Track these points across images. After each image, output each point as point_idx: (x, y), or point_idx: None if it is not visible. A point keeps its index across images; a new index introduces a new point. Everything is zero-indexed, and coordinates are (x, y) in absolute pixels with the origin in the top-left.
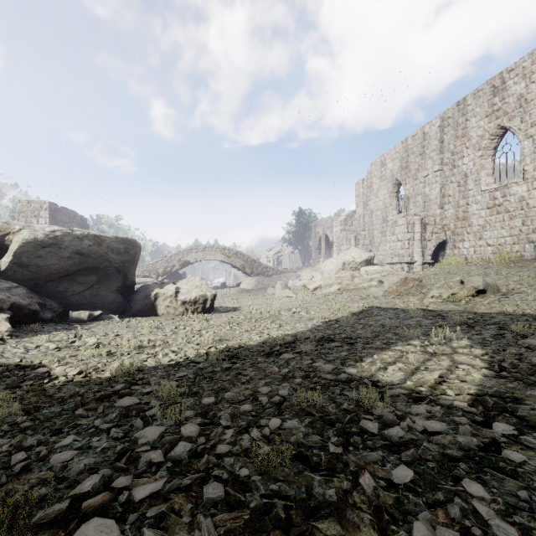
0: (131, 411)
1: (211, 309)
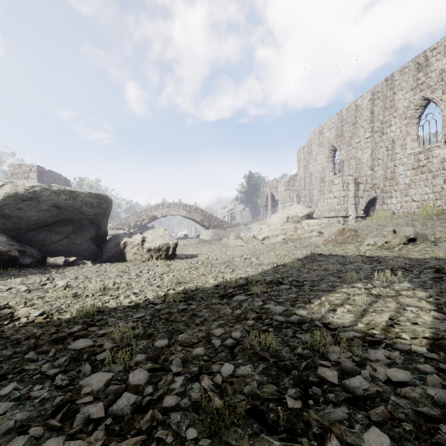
0: (83, 354)
1: (173, 256)
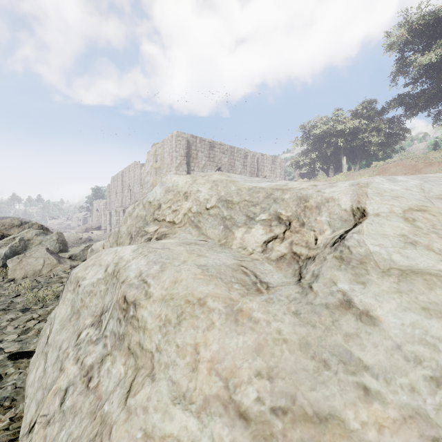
0: None
1: None
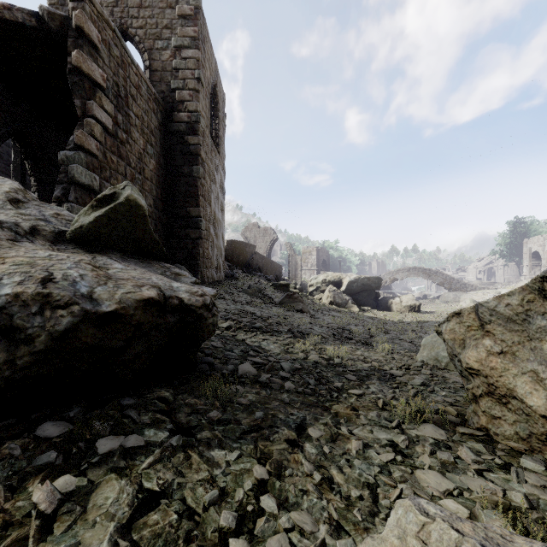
0: (407, 324)
1: (418, 311)
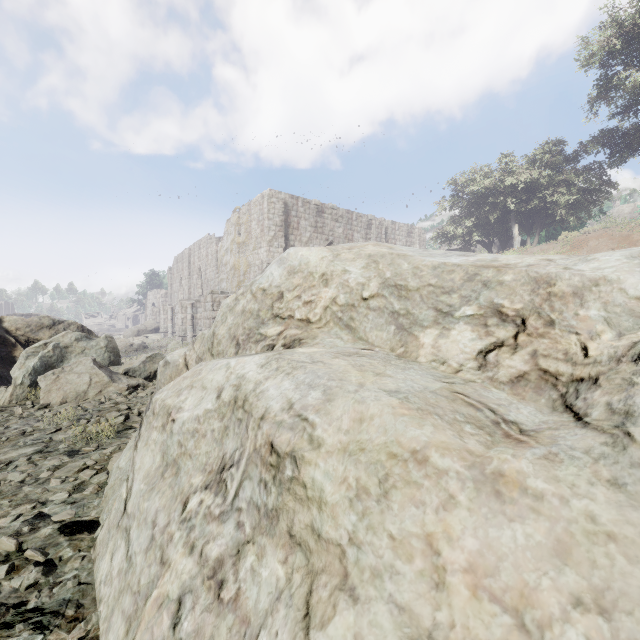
0: None
1: None
